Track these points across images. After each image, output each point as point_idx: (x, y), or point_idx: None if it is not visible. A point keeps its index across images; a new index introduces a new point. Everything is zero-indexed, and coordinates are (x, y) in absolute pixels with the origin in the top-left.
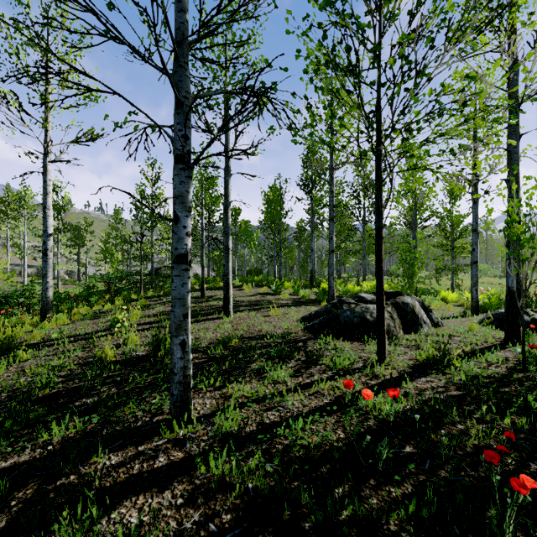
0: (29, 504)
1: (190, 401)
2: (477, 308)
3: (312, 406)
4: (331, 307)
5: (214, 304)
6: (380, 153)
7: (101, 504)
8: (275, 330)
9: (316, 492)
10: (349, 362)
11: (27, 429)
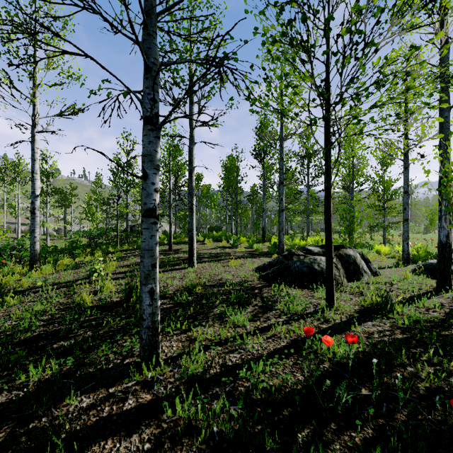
0: (1, 449)
1: (158, 345)
2: (408, 259)
3: (270, 349)
4: (283, 258)
5: (180, 256)
6: (329, 120)
7: (70, 449)
8: (234, 278)
9: (280, 436)
10: (301, 308)
11: (7, 370)
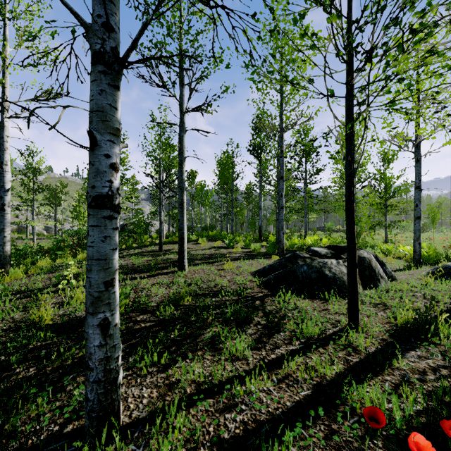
0: None
1: (114, 405)
2: (420, 261)
3: (285, 403)
4: (286, 261)
5: (170, 258)
6: (352, 89)
7: None
8: (230, 285)
9: None
10: (318, 329)
11: None
